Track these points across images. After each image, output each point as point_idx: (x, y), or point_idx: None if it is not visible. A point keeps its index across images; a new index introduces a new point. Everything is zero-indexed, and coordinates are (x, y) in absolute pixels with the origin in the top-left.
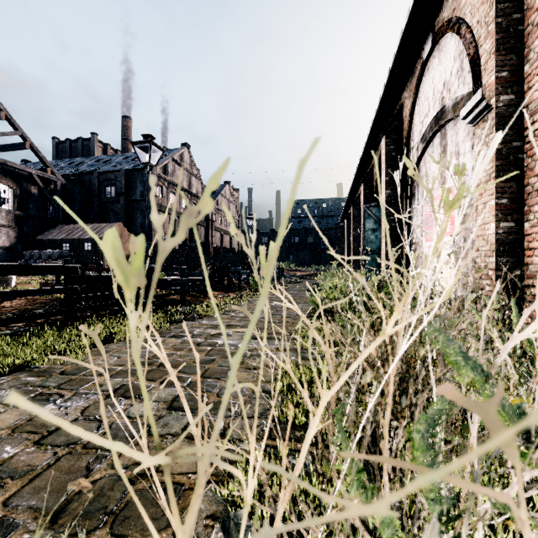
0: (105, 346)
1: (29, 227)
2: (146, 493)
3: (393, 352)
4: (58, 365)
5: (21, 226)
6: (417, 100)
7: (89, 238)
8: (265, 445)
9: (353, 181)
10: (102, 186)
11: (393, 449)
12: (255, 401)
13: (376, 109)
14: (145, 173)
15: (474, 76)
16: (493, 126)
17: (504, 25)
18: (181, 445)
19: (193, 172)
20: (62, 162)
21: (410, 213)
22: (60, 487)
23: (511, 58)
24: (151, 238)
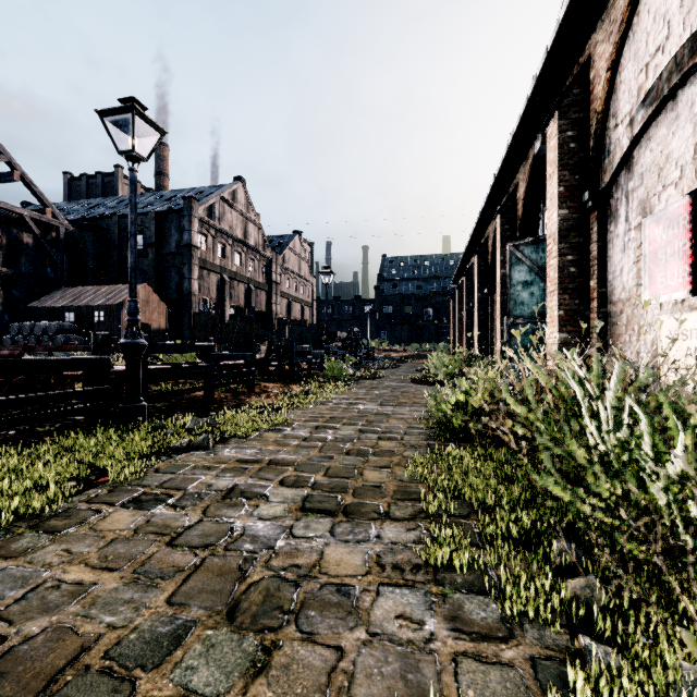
0: None
1: (20, 290)
2: None
3: None
4: None
5: (9, 289)
6: (629, 34)
7: (101, 305)
8: None
9: (479, 216)
10: (125, 234)
11: None
12: None
13: (535, 78)
14: (183, 216)
15: None
16: None
17: None
18: None
19: (250, 217)
20: (74, 204)
21: (605, 249)
22: None
23: None
24: (191, 305)
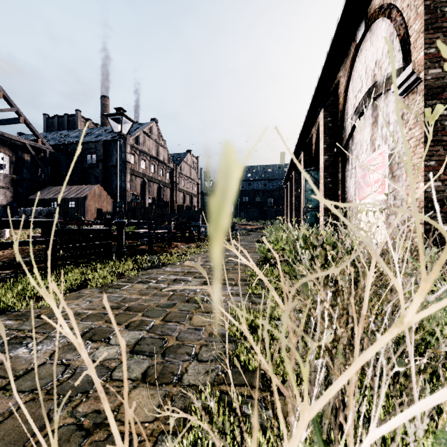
0: (79, 291)
1: (22, 188)
2: (102, 445)
3: (336, 298)
4: (35, 309)
5: (16, 187)
6: (351, 78)
7: (73, 197)
8: (220, 390)
9: (295, 149)
10: (85, 154)
11: (354, 412)
12: (211, 344)
13: (315, 87)
14: None
15: (404, 54)
16: (422, 97)
17: (432, 7)
18: (140, 390)
19: (161, 143)
20: (51, 134)
21: (345, 176)
22: (17, 439)
23: (438, 36)
24: (125, 197)
